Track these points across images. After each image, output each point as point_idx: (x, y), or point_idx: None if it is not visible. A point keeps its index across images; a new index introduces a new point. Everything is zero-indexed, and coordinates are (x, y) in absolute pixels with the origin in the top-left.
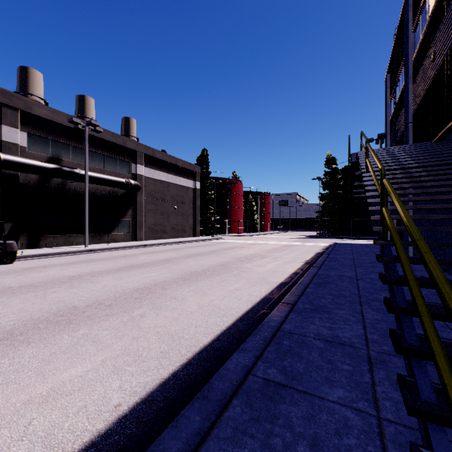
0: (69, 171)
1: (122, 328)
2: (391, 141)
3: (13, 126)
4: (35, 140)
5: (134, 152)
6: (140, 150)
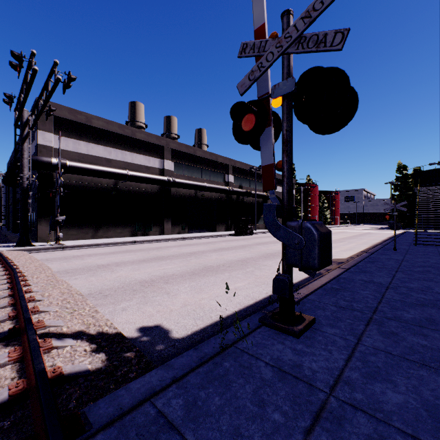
0: (249, 192)
1: (349, 243)
2: None
3: (231, 174)
4: (235, 178)
5: None
6: None
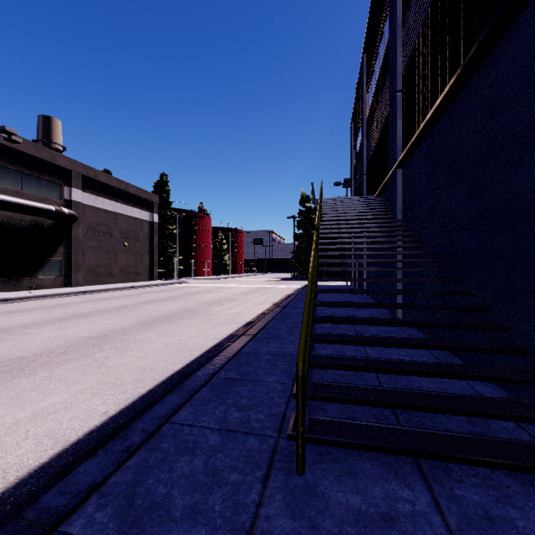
0: None
1: (88, 368)
2: (355, 187)
3: None
4: None
5: (68, 172)
6: (77, 170)
